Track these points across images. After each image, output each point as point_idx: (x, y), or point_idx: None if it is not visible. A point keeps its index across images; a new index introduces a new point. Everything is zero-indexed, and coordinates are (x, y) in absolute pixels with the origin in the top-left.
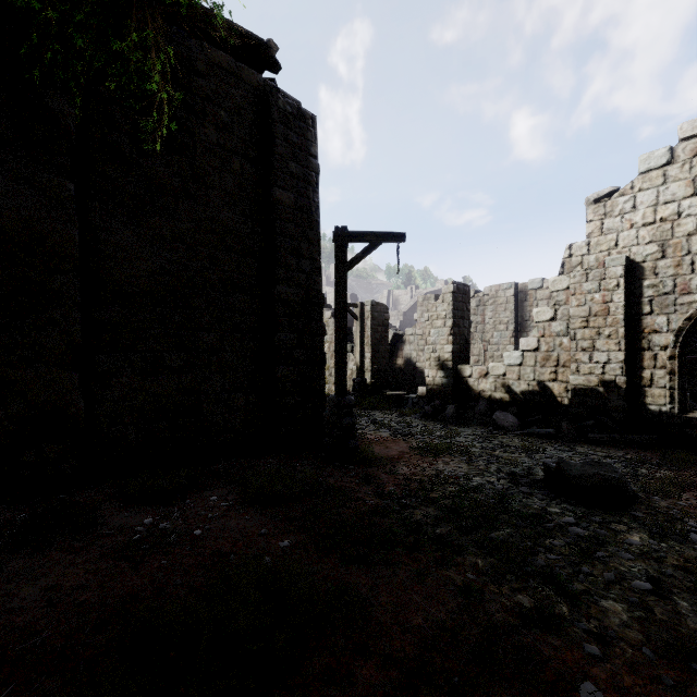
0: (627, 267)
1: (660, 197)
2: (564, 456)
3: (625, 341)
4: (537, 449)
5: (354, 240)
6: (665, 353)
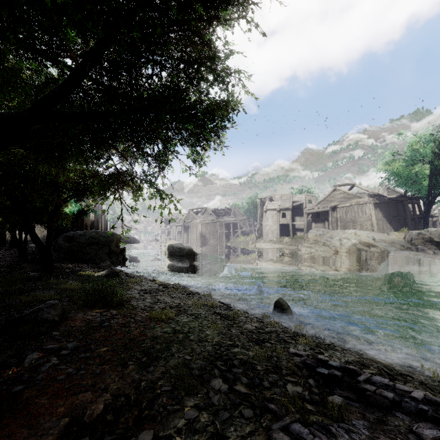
0: None
1: None
2: None
3: None
4: None
5: None
6: None
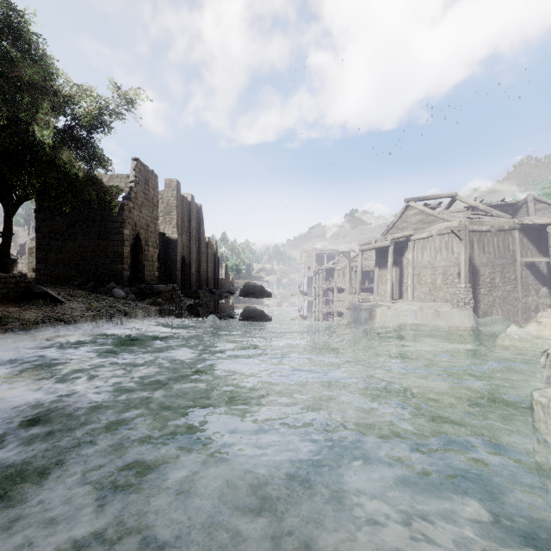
0: None
1: None
2: None
3: None
4: None
5: None
6: None
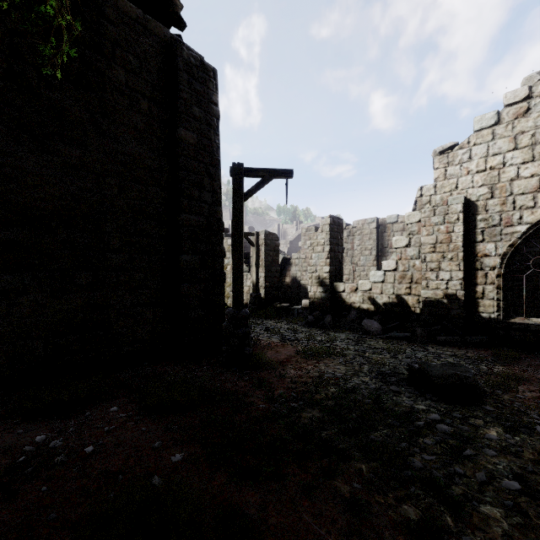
0: (465, 205)
1: (490, 150)
2: (420, 356)
3: (464, 263)
4: (399, 350)
5: (249, 175)
6: (494, 272)
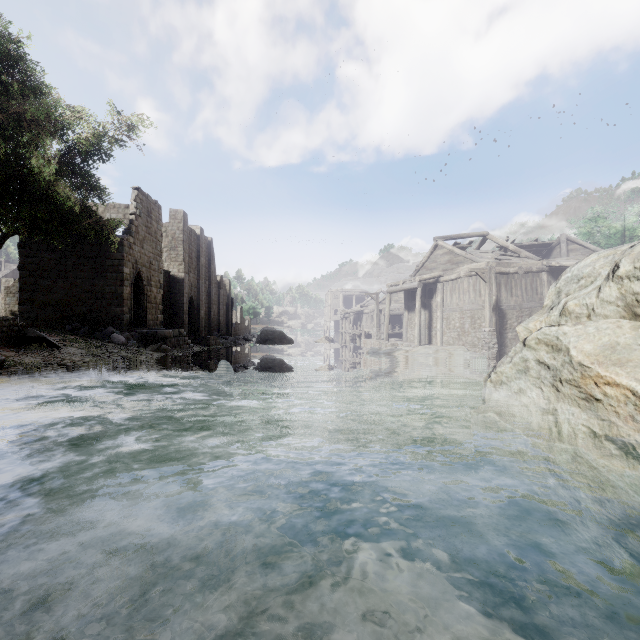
0: None
1: None
2: None
3: None
4: None
5: None
6: None
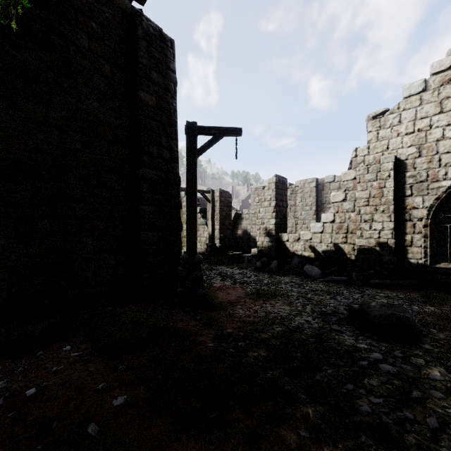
0: (395, 163)
1: (418, 114)
2: (357, 297)
3: (394, 214)
4: (337, 292)
5: (202, 132)
6: (421, 223)
